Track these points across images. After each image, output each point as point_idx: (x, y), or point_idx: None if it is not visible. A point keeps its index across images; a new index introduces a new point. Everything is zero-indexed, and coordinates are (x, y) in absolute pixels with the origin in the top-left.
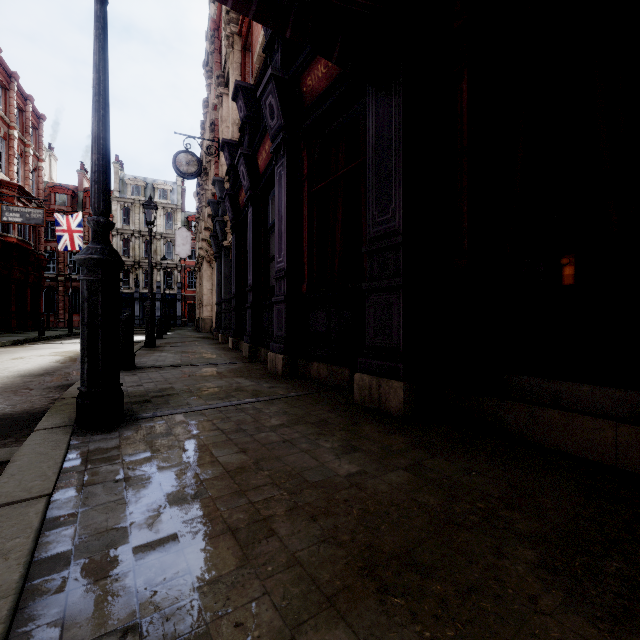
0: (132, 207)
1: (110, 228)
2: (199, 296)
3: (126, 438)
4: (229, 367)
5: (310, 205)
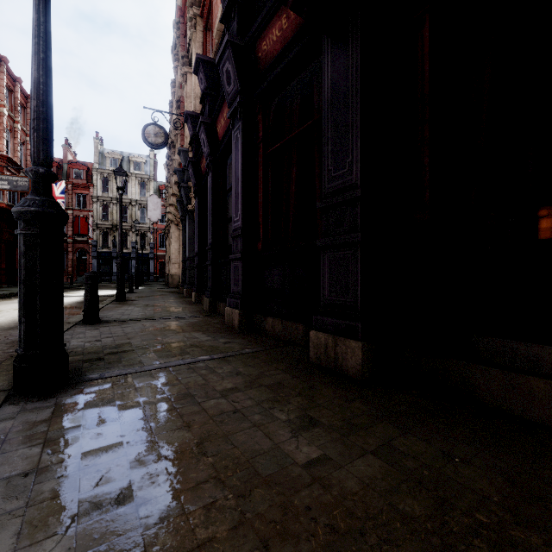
0: (110, 177)
1: (52, 180)
2: (168, 255)
3: (61, 407)
4: (189, 321)
5: (265, 166)
